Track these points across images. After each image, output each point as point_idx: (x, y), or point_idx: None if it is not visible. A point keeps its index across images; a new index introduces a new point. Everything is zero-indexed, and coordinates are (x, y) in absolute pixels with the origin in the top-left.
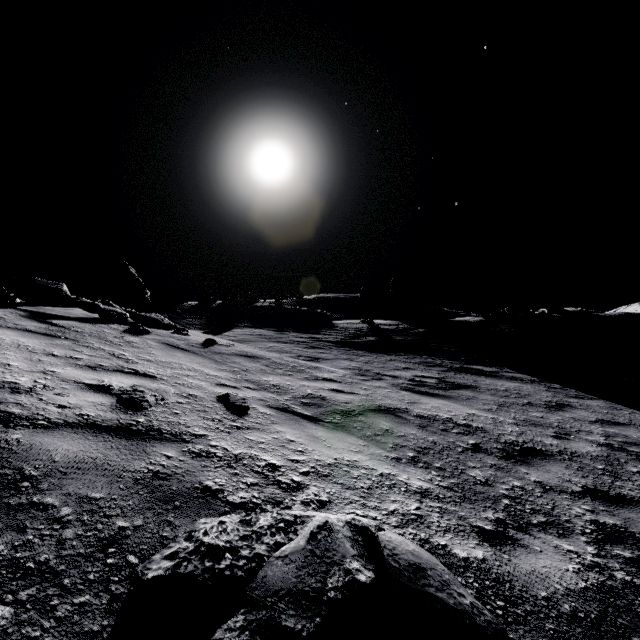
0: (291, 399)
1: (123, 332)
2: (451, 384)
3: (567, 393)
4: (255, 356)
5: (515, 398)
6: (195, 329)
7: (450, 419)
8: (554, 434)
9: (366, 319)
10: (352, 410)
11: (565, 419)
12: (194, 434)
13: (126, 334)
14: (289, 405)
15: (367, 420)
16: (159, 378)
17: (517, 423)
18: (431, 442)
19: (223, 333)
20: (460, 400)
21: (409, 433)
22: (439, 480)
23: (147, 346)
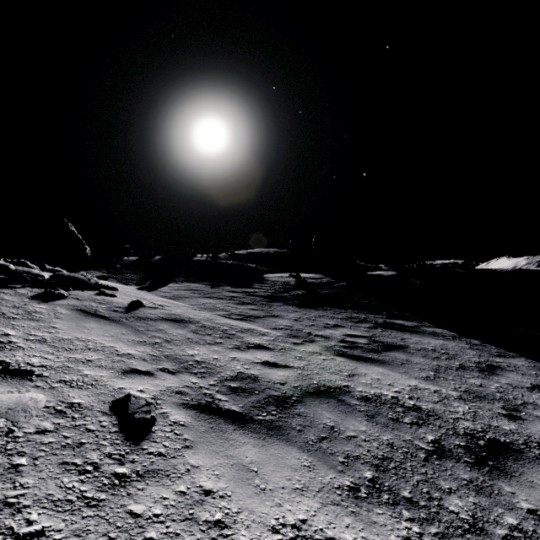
0: (217, 383)
1: (30, 298)
2: (382, 344)
3: (489, 350)
4: (183, 320)
5: (446, 360)
6: (131, 284)
7: (396, 400)
8: (504, 411)
9: (293, 272)
10: (288, 396)
11: (504, 387)
12: (19, 538)
13: (33, 301)
14: (213, 395)
15: (307, 412)
16: (36, 375)
17: (462, 397)
18: (387, 445)
19: (159, 288)
20: (396, 366)
21: (358, 430)
22: (418, 533)
23: (53, 316)
